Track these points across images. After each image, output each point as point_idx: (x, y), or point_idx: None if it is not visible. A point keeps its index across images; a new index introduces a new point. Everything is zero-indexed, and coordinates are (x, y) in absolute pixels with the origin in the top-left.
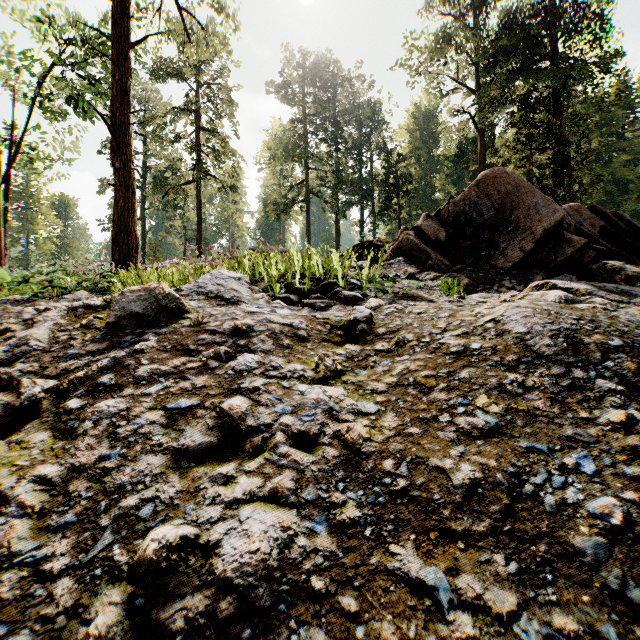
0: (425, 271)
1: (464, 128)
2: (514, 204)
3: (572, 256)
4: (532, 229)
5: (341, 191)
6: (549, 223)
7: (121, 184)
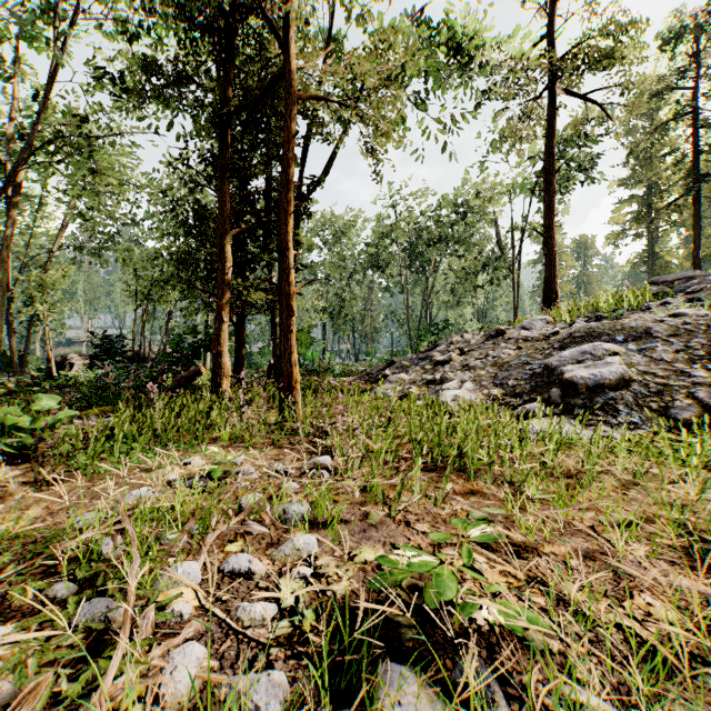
0: None
1: None
2: None
3: None
4: None
5: None
6: None
7: (547, 263)
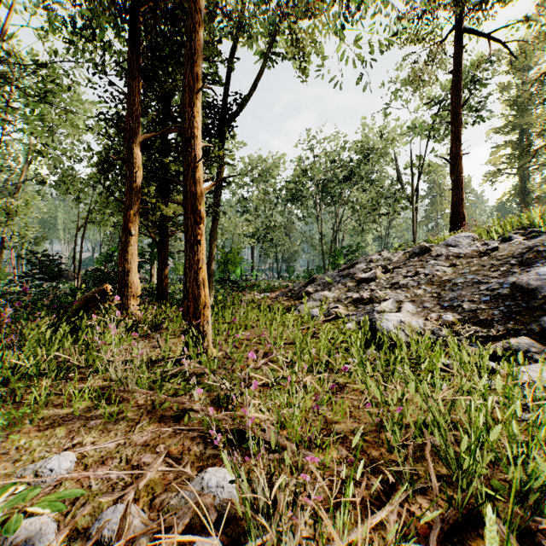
0: None
1: None
2: None
3: None
4: None
5: None
6: None
7: (454, 188)
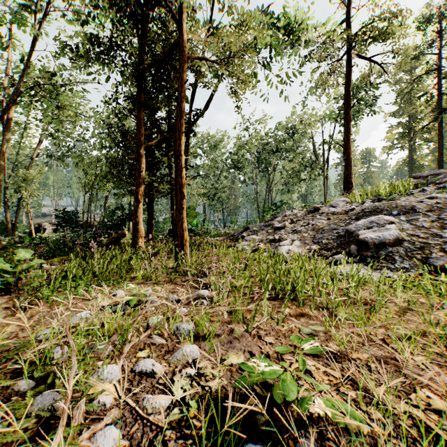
0: None
1: None
2: None
3: None
4: None
5: None
6: None
7: (346, 165)
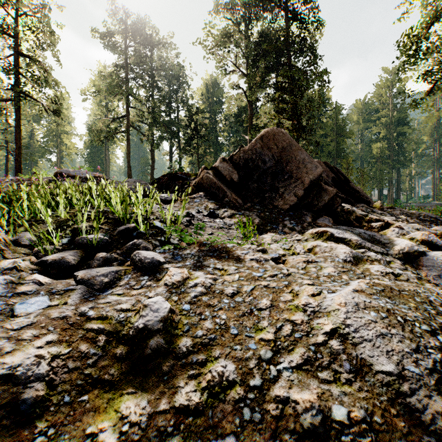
0: (223, 207)
1: (240, 98)
2: (289, 158)
3: (327, 202)
4: (302, 179)
5: (155, 128)
6: (313, 176)
7: None
